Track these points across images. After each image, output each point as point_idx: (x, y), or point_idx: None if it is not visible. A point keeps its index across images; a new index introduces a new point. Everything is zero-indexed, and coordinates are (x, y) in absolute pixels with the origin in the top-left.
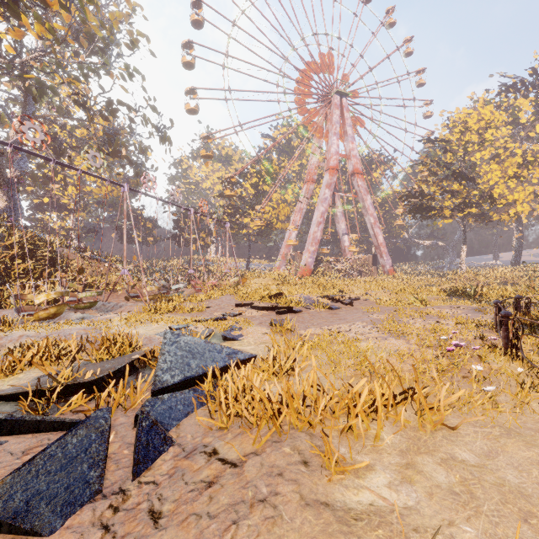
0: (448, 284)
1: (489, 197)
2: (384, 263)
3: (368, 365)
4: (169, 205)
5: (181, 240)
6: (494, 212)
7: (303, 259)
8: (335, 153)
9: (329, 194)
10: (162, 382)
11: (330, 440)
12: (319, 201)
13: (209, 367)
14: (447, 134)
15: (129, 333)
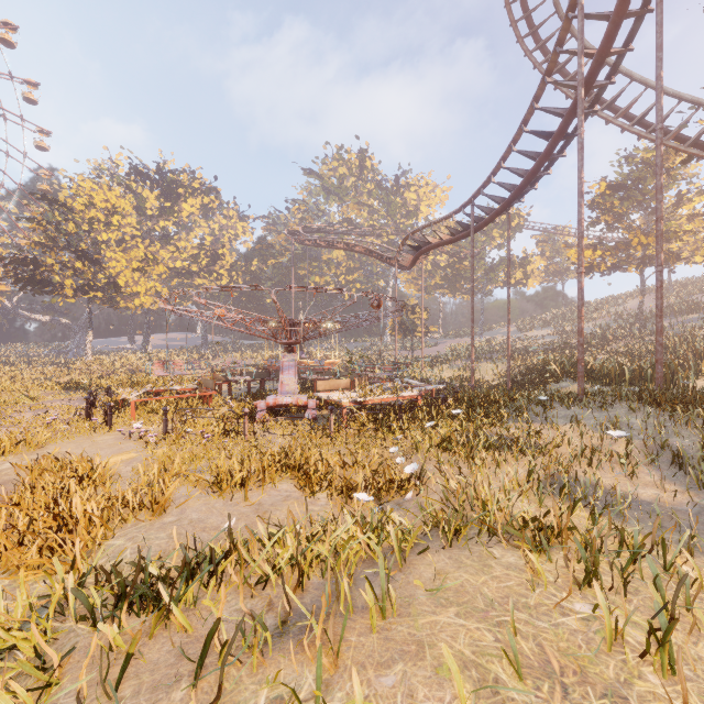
0: (71, 375)
1: (115, 285)
2: None
3: None
4: None
5: None
6: (123, 298)
7: None
8: None
9: None
10: None
11: None
12: None
13: None
14: (70, 200)
15: None
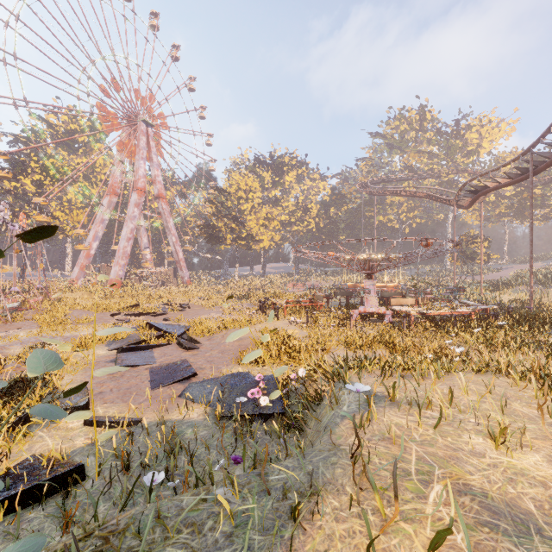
0: (229, 291)
1: (251, 236)
2: (183, 275)
3: (233, 321)
4: (1, 222)
5: (8, 257)
6: (253, 243)
7: (113, 272)
8: (143, 176)
9: (138, 212)
10: (176, 334)
11: (242, 326)
12: (128, 218)
13: (183, 330)
14: (229, 188)
15: (84, 334)
